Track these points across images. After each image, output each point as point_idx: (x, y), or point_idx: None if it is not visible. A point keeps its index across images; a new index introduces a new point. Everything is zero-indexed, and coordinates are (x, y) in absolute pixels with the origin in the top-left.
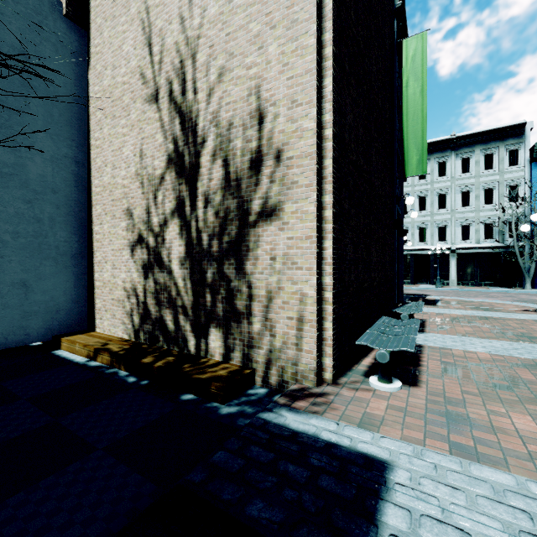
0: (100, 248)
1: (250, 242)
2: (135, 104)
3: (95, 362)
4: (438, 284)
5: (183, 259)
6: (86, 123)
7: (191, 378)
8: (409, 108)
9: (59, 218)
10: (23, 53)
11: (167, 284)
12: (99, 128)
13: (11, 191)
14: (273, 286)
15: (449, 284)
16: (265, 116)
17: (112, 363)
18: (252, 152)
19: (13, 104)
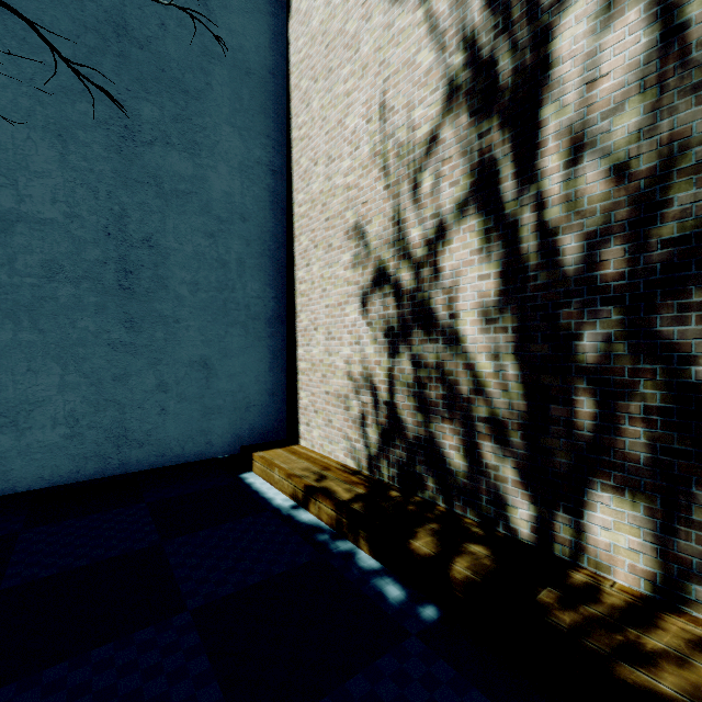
0: (306, 306)
1: None
2: (370, 22)
3: (306, 514)
4: None
5: (492, 309)
6: (284, 109)
7: (615, 680)
8: None
9: (250, 261)
10: (203, 3)
11: (445, 368)
12: (304, 106)
13: (188, 219)
14: None
15: None
16: None
17: (340, 527)
18: None
19: (191, 84)
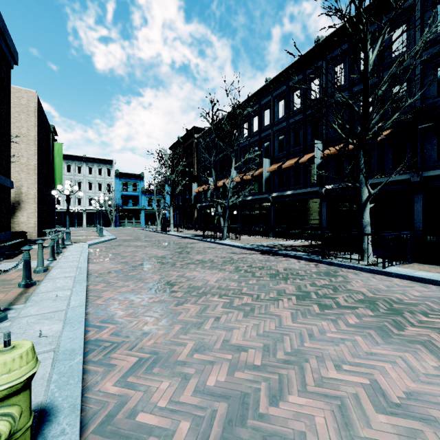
0: None
1: (16, 212)
2: None
3: None
4: (76, 226)
5: None
6: None
7: None
8: (57, 166)
9: None
10: None
11: None
12: None
13: None
14: (23, 221)
15: (83, 226)
16: (21, 188)
17: None
18: (16, 194)
19: None
